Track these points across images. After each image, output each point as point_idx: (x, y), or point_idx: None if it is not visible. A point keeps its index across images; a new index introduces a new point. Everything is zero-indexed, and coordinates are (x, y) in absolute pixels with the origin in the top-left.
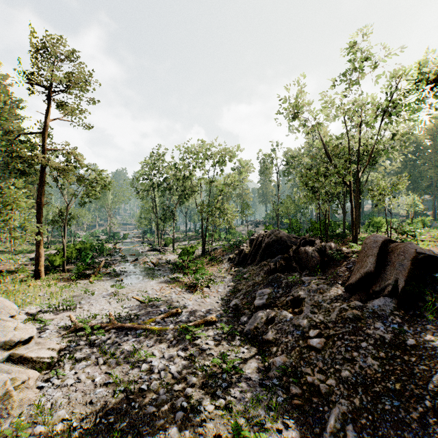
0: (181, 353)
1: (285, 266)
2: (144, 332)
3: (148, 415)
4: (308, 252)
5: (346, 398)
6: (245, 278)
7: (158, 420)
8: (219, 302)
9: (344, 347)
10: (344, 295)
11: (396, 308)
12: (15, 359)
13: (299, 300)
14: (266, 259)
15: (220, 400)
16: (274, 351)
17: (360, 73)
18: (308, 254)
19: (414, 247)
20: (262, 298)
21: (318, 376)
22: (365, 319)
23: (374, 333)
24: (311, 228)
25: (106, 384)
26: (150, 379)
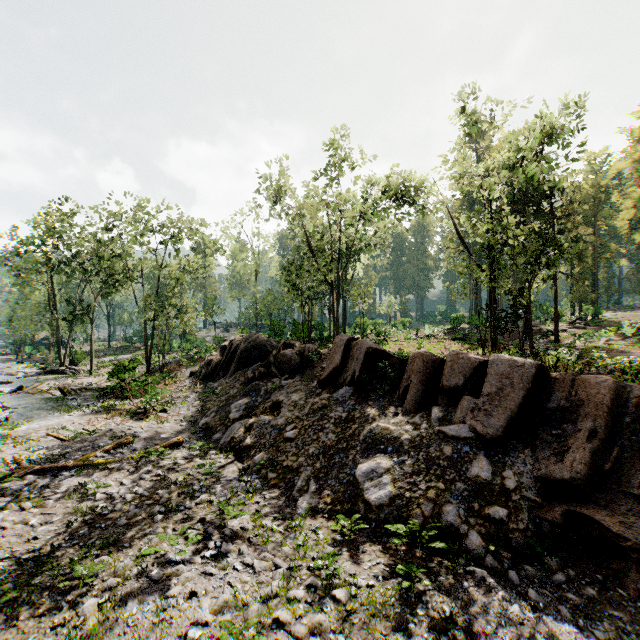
0: (145, 476)
1: (264, 373)
2: (82, 469)
3: (122, 527)
4: (288, 355)
5: (311, 465)
6: (216, 394)
7: (135, 527)
8: (183, 424)
9: (313, 431)
10: (317, 391)
11: (353, 394)
12: None
13: (278, 404)
14: (243, 368)
15: (201, 497)
16: (253, 453)
17: (340, 170)
18: (288, 357)
19: (368, 343)
20: (239, 410)
21: (292, 458)
22: (331, 406)
23: (335, 415)
24: (294, 330)
25: (50, 521)
26: (111, 504)
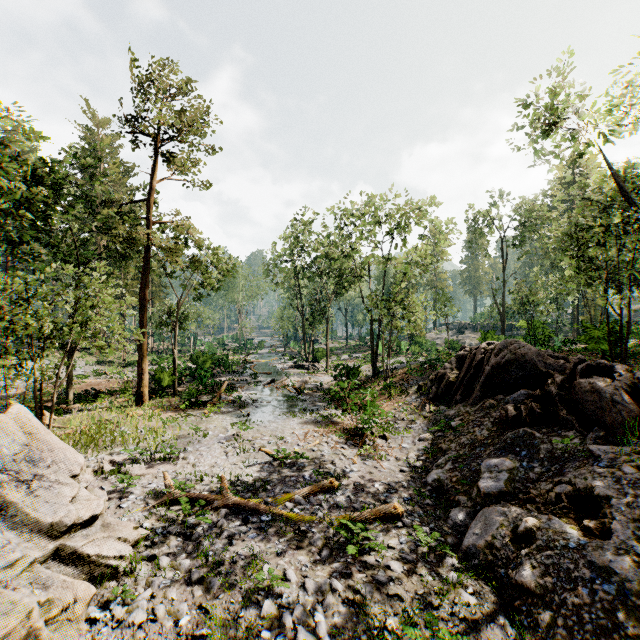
0: (337, 584)
1: (540, 414)
2: (273, 520)
3: None
4: (603, 391)
5: None
6: (452, 428)
7: None
8: (405, 470)
9: None
10: None
11: None
12: (64, 556)
13: (590, 498)
14: (493, 394)
15: None
16: (546, 621)
17: None
18: (602, 395)
19: None
20: (496, 478)
21: None
22: None
23: None
24: (584, 338)
25: (196, 637)
26: None
